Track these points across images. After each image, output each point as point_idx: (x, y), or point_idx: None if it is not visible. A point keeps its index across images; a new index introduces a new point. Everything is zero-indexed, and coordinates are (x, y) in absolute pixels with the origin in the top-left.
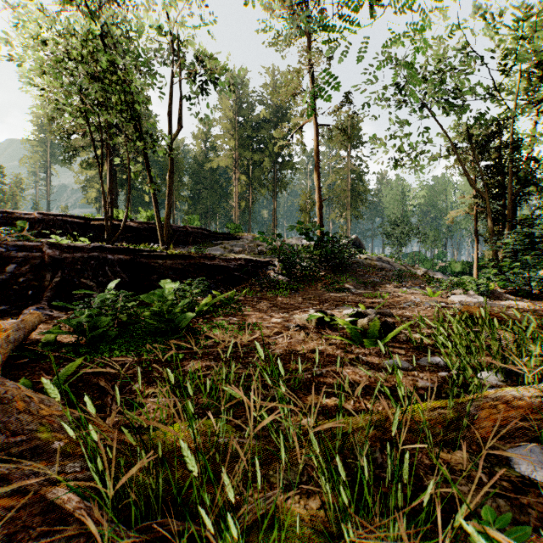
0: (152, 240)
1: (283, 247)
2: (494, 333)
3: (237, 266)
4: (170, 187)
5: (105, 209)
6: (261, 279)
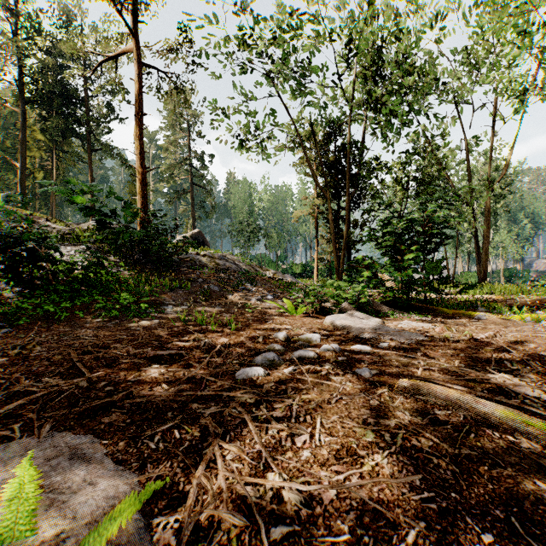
0: None
1: (75, 233)
2: None
3: None
4: None
5: None
6: None
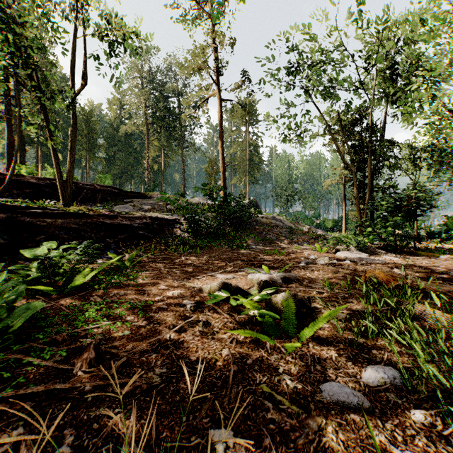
0: (55, 197)
1: (191, 206)
2: None
3: (142, 225)
4: (72, 143)
5: None
6: (167, 237)
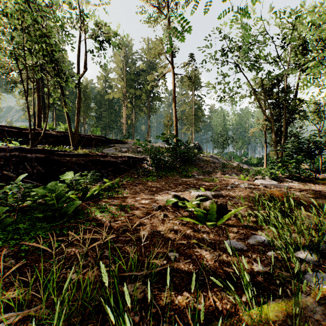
0: (67, 143)
1: (153, 148)
2: (302, 217)
3: (123, 161)
4: (78, 109)
5: (29, 122)
6: (138, 169)
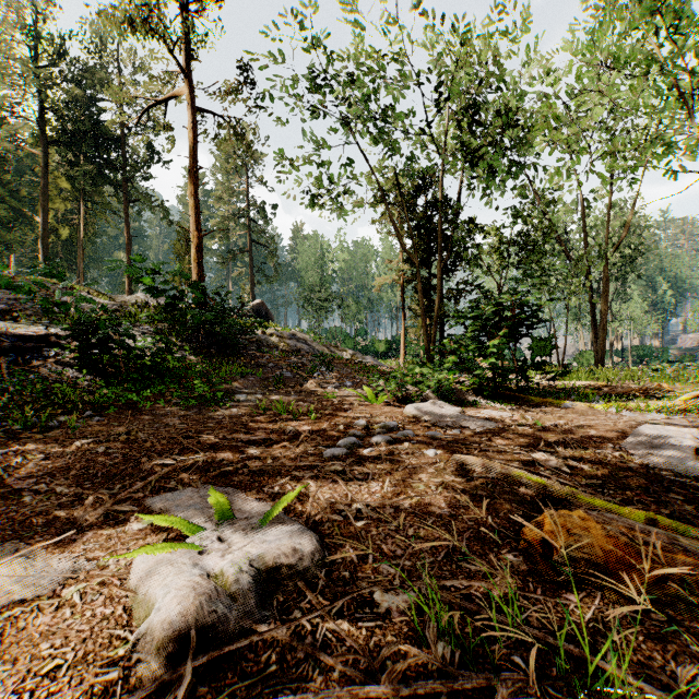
0: None
1: (123, 309)
2: None
3: None
4: None
5: None
6: (5, 383)
